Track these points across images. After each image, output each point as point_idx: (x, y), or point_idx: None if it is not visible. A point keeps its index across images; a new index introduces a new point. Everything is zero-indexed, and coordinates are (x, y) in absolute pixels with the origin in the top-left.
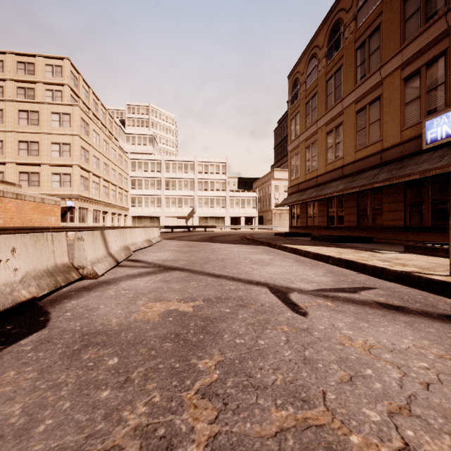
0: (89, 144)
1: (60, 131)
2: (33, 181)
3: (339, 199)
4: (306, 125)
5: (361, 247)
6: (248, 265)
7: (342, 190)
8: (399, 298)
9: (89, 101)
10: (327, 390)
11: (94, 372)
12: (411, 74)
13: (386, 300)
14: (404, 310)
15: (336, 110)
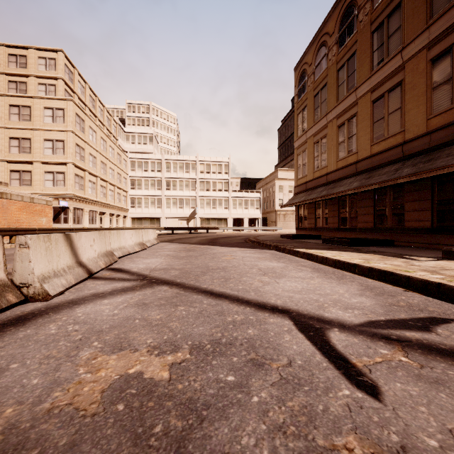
0: (85, 142)
1: (53, 127)
2: (25, 180)
3: (352, 198)
4: (314, 119)
5: (385, 252)
6: (256, 276)
7: (357, 187)
8: None
9: (85, 96)
10: None
11: None
12: (440, 53)
13: None
14: None
15: (349, 101)
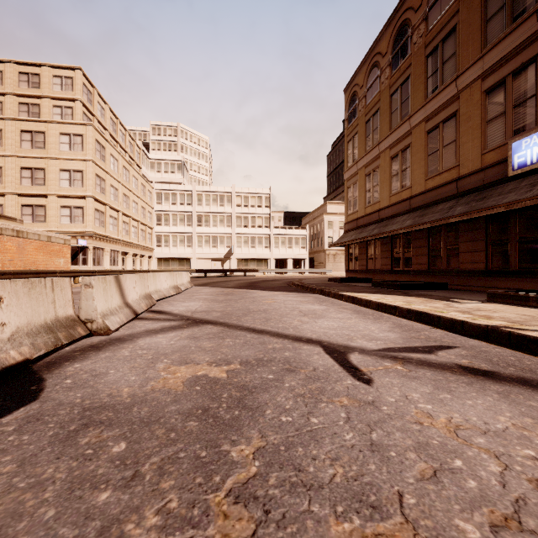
0: (106, 172)
1: (70, 156)
2: (38, 216)
3: (406, 237)
4: (366, 148)
5: (433, 295)
6: (296, 317)
7: (409, 226)
8: (486, 360)
9: (105, 119)
10: (404, 491)
11: (92, 463)
12: (494, 85)
13: (471, 363)
14: (494, 376)
15: (402, 130)
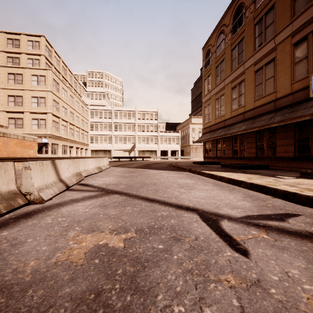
0: (59, 98)
1: (38, 88)
2: (18, 124)
3: (241, 137)
4: (216, 83)
5: (262, 173)
6: (176, 189)
7: (245, 130)
8: None
9: (59, 67)
10: None
11: None
12: (299, 40)
13: None
14: None
15: (239, 71)
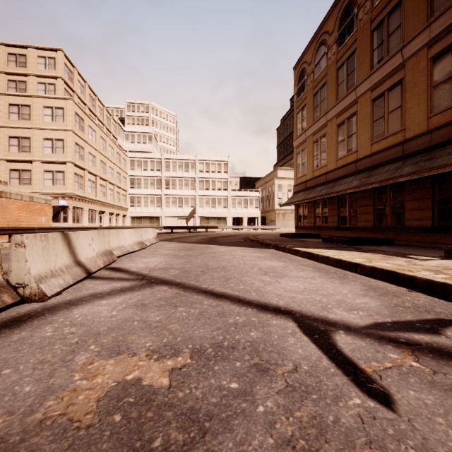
0: (84, 141)
1: (52, 126)
2: (24, 179)
3: (352, 197)
4: (314, 118)
5: (386, 251)
6: (257, 276)
7: (357, 186)
8: None
9: (85, 96)
10: None
11: None
12: (441, 51)
13: None
14: None
15: (348, 100)
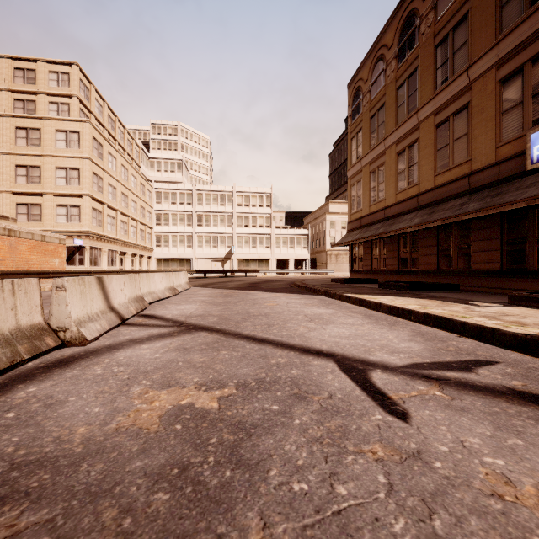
0: (103, 170)
1: (66, 153)
2: (33, 215)
3: (413, 236)
4: (370, 144)
5: (447, 297)
6: (302, 323)
7: (418, 224)
8: None
9: (103, 117)
10: None
11: None
12: (510, 73)
13: (525, 386)
14: None
15: (409, 125)
